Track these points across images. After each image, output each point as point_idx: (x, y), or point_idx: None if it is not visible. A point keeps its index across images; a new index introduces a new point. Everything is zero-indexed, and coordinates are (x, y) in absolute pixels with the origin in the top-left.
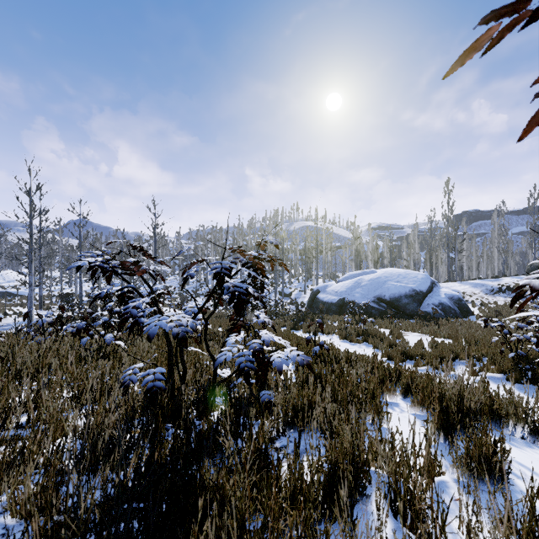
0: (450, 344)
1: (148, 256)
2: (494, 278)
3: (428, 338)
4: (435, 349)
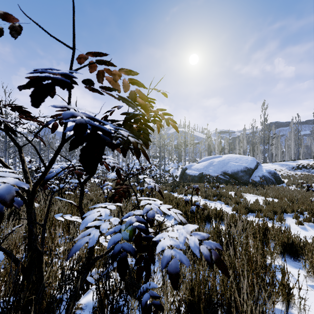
0: (279, 202)
1: (24, 115)
2: (293, 160)
3: (260, 197)
4: (269, 206)
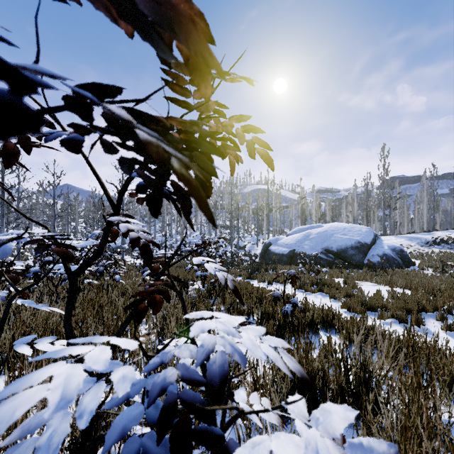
0: (413, 295)
1: None
2: (427, 232)
3: (383, 287)
4: (399, 301)
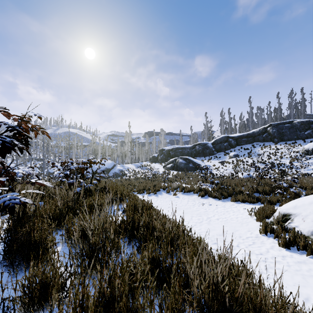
0: None
1: None
2: (142, 162)
3: None
4: None
